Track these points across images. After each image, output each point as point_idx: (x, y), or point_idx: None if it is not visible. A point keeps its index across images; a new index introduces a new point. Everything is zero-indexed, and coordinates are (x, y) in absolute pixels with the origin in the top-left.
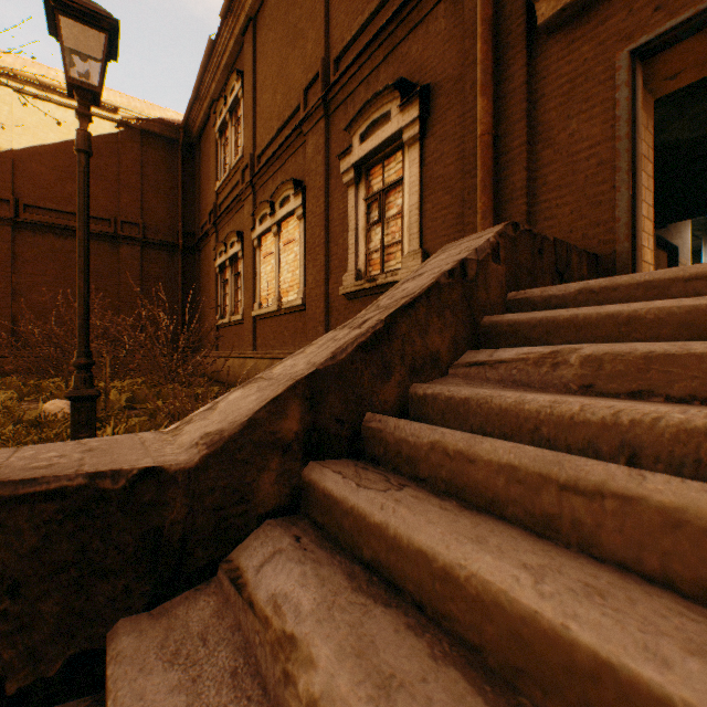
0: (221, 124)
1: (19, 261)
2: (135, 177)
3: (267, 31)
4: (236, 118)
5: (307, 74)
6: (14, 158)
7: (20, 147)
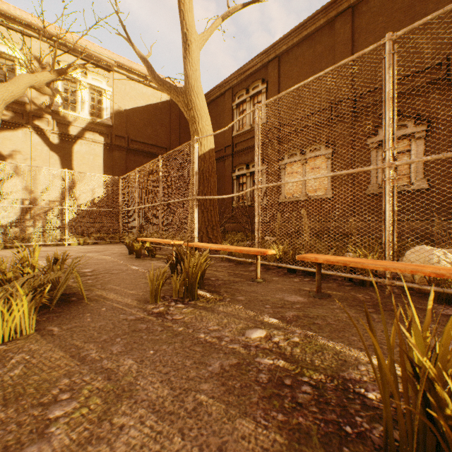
0: (240, 102)
1: (128, 170)
2: (177, 124)
3: (292, 66)
4: (253, 101)
5: (336, 95)
6: (126, 114)
7: (128, 108)
